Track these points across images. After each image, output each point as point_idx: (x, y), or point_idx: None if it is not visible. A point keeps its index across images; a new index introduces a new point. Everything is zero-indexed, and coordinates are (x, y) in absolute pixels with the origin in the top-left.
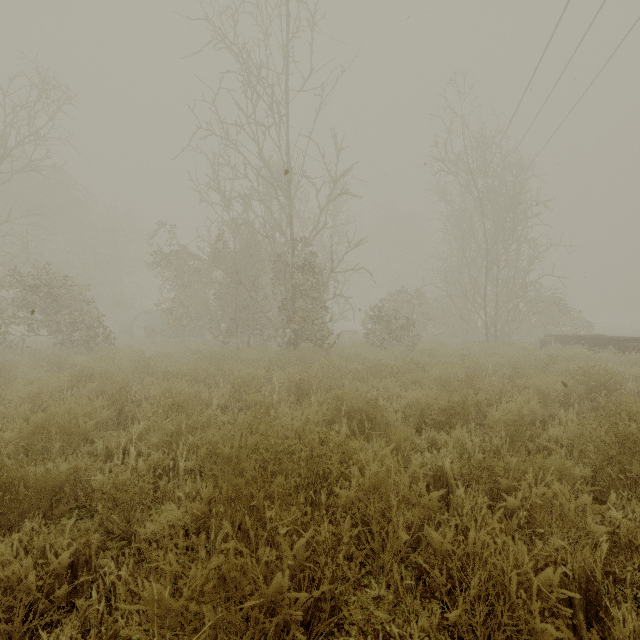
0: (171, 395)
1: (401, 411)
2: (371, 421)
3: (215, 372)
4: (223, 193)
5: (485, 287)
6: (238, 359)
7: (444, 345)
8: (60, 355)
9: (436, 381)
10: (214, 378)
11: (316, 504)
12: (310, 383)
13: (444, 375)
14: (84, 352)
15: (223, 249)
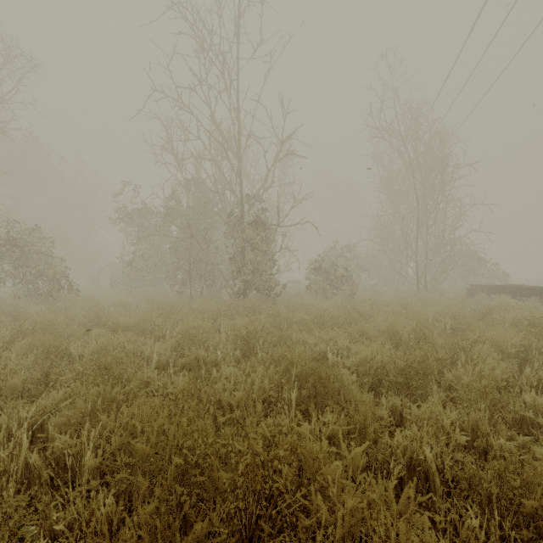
0: (108, 351)
1: (353, 369)
2: (324, 385)
3: (163, 323)
4: (177, 154)
5: (416, 242)
6: (190, 308)
7: (380, 294)
8: (21, 305)
9: (380, 331)
10: (162, 329)
11: (260, 531)
12: (257, 336)
13: (391, 327)
14: (46, 301)
15: (178, 206)
